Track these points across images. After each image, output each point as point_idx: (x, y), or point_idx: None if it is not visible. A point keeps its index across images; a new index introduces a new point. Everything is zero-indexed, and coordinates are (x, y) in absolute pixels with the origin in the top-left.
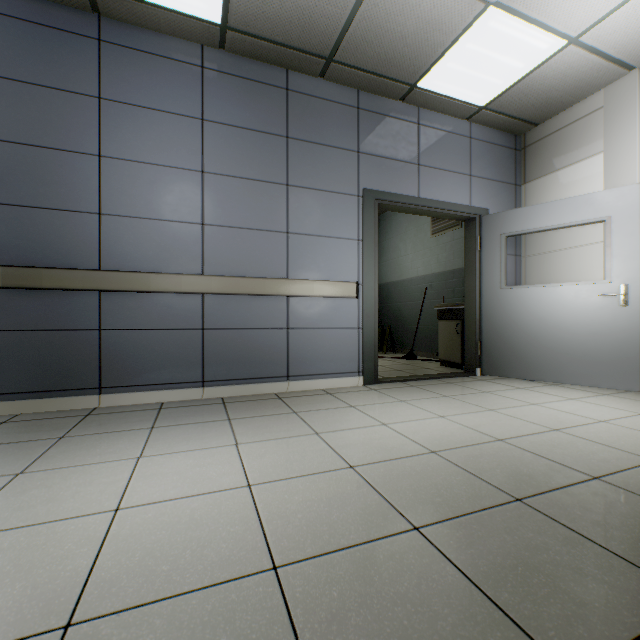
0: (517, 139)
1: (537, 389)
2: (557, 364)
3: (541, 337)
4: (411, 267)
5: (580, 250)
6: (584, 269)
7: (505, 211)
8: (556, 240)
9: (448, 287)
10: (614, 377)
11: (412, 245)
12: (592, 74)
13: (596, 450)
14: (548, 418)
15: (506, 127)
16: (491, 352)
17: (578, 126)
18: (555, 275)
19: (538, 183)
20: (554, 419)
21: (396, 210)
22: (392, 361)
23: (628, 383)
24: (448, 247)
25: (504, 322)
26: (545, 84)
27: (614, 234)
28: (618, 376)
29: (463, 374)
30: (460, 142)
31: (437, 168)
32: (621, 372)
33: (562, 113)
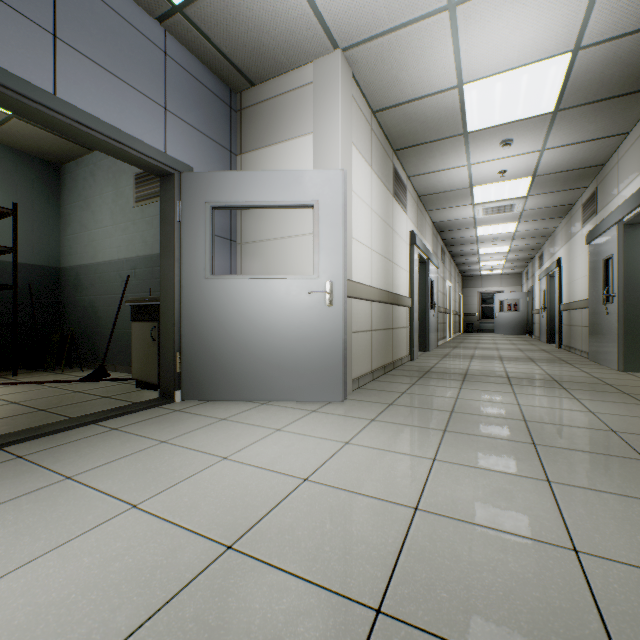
0: (233, 96)
1: (244, 417)
2: (269, 377)
3: (252, 344)
4: (109, 245)
5: (293, 241)
6: (297, 263)
7: (211, 172)
8: (272, 227)
9: (157, 276)
10: (322, 387)
11: (110, 214)
12: (303, 29)
13: (285, 622)
14: (231, 500)
15: (218, 69)
16: (194, 367)
17: (292, 98)
18: (271, 268)
19: (255, 156)
20: (240, 500)
21: (0, 103)
22: (57, 388)
23: (333, 393)
24: (157, 222)
25: (210, 324)
26: (255, 12)
27: (322, 223)
28: (325, 386)
29: (153, 404)
30: (148, 49)
31: (101, 65)
32: (328, 381)
33: (277, 78)
